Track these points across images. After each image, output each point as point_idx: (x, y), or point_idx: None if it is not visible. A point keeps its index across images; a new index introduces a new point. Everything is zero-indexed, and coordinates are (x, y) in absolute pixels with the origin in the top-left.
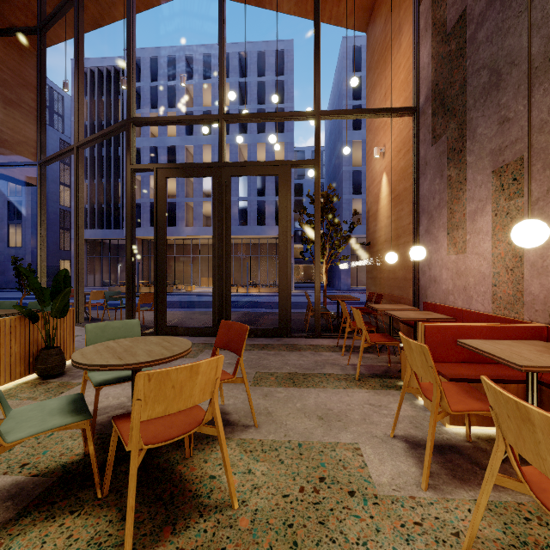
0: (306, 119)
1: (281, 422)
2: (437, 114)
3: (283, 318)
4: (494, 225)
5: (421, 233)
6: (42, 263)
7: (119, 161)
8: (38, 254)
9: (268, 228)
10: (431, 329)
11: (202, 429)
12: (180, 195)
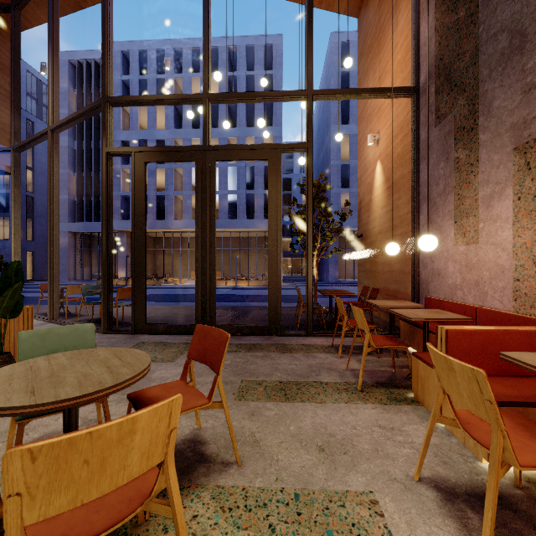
0: (297, 100)
1: (271, 456)
2: (442, 92)
3: (272, 315)
4: (517, 210)
5: (422, 222)
6: (16, 255)
7: None
8: (11, 246)
9: (257, 221)
10: (455, 334)
11: (150, 506)
12: (169, 188)
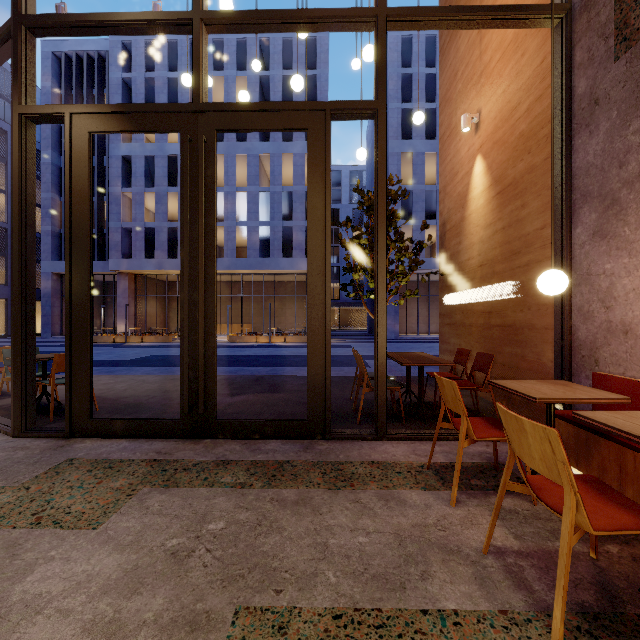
0: (359, 28)
1: None
2: None
3: (315, 402)
4: None
5: (579, 240)
6: None
7: (104, 173)
8: None
9: (296, 260)
10: None
11: None
12: None
